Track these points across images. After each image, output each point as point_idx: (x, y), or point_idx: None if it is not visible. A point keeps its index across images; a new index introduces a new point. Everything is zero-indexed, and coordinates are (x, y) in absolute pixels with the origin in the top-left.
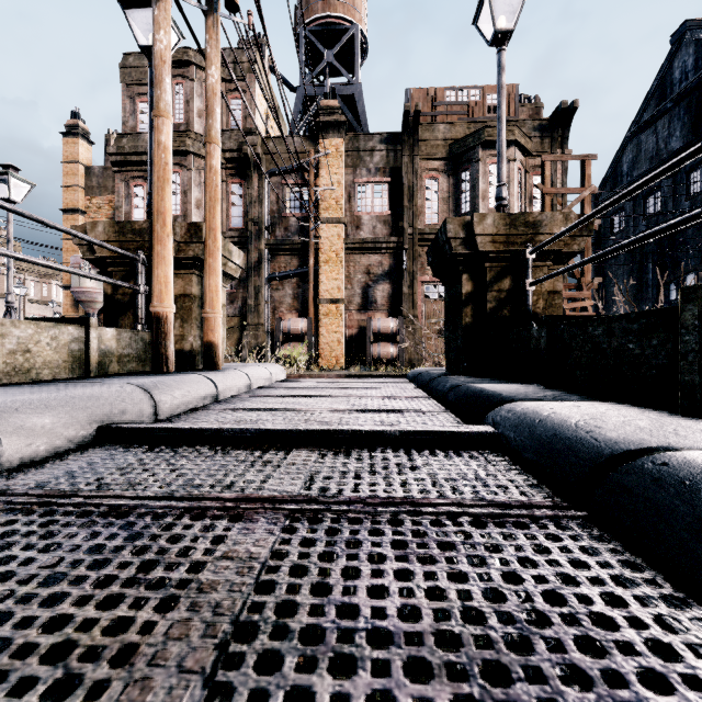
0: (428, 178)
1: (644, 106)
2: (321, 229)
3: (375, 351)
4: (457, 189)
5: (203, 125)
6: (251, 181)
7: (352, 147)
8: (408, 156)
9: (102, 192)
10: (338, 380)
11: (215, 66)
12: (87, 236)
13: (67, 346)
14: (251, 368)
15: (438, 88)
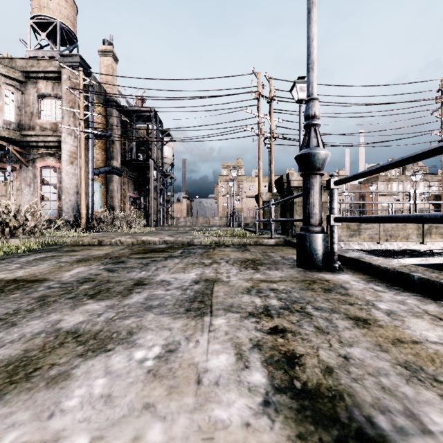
0: None
1: None
2: None
3: None
4: None
5: None
6: None
7: None
8: None
9: None
10: None
11: None
12: None
13: None
14: None
15: None
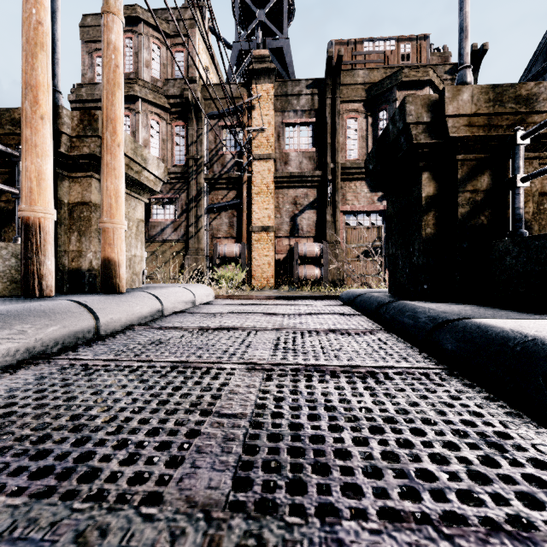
0: (348, 118)
1: (532, 62)
2: (254, 165)
3: (302, 272)
4: (375, 127)
5: (150, 74)
6: (192, 123)
7: (281, 92)
8: (331, 98)
9: None
10: (267, 301)
11: None
12: None
13: None
14: (169, 289)
15: (357, 39)
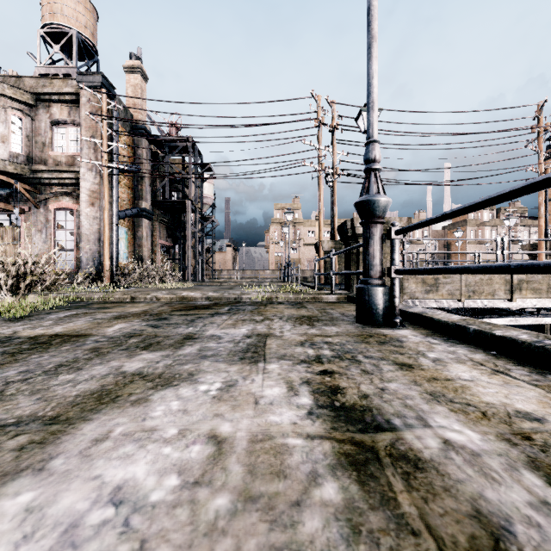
0: None
1: None
2: None
3: None
4: None
5: None
6: None
7: None
8: None
9: None
10: None
11: None
12: None
13: None
14: None
15: None
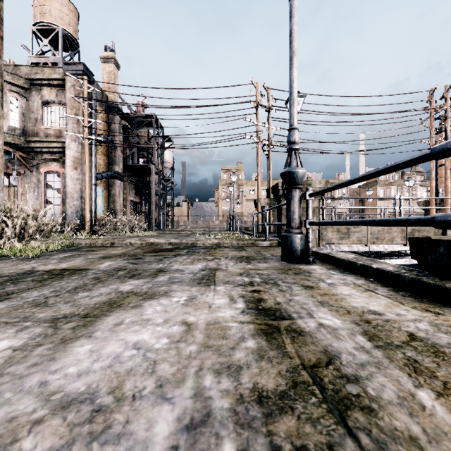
0: None
1: None
2: None
3: None
4: None
5: None
6: None
7: None
8: None
9: None
10: None
11: (447, 161)
12: None
13: None
14: None
15: None
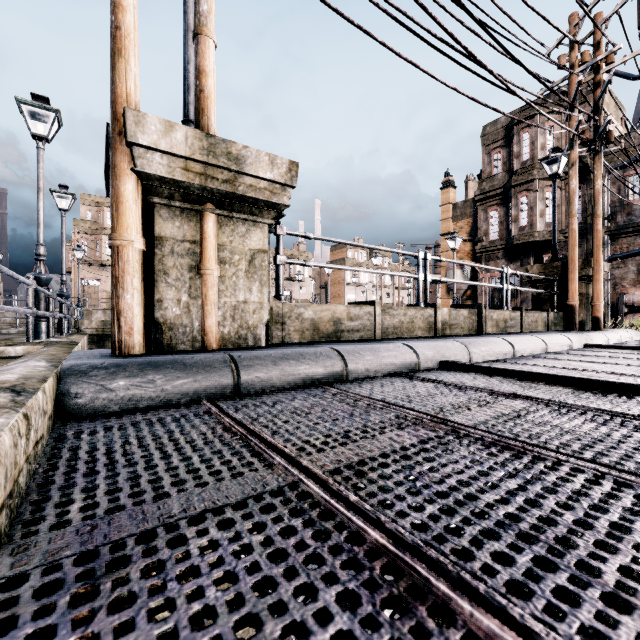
0: None
1: None
2: None
3: None
4: None
5: (544, 154)
6: (590, 183)
7: None
8: None
9: (463, 218)
10: None
11: (599, 179)
12: (542, 276)
13: (543, 319)
14: (618, 331)
15: None
